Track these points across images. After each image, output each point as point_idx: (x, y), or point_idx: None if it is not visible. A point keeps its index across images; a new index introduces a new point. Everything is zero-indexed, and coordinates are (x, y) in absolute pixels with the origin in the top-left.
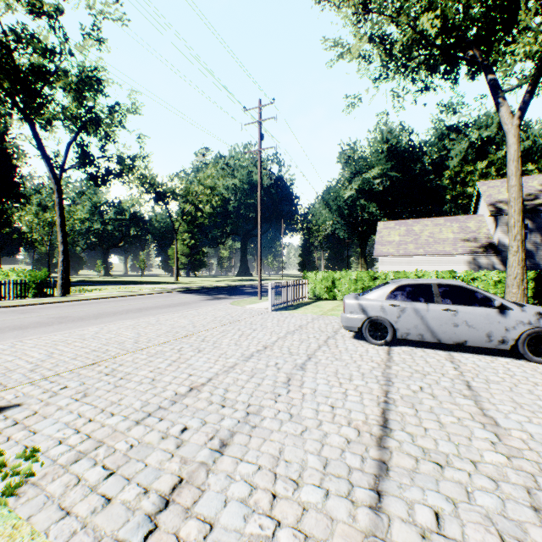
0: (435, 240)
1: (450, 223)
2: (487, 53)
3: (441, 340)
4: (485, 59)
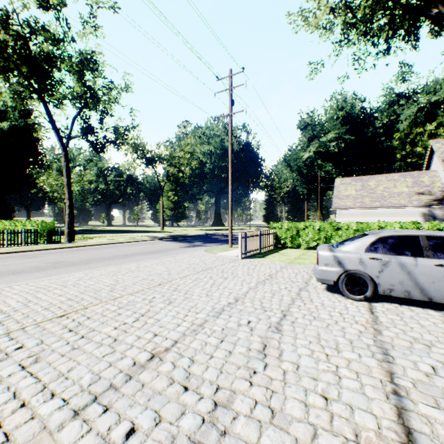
0: (390, 193)
1: (404, 179)
2: None
3: (433, 299)
4: None
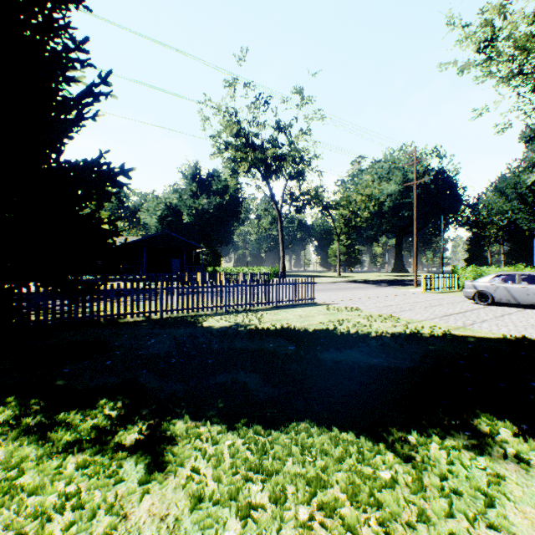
0: None
1: None
2: None
3: (519, 303)
4: None
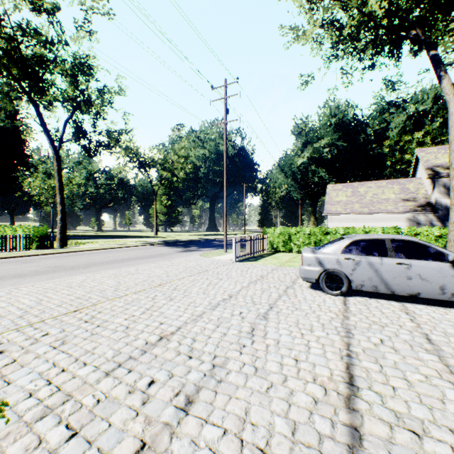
0: (378, 200)
1: (392, 185)
2: (427, 33)
3: (395, 292)
4: (427, 37)
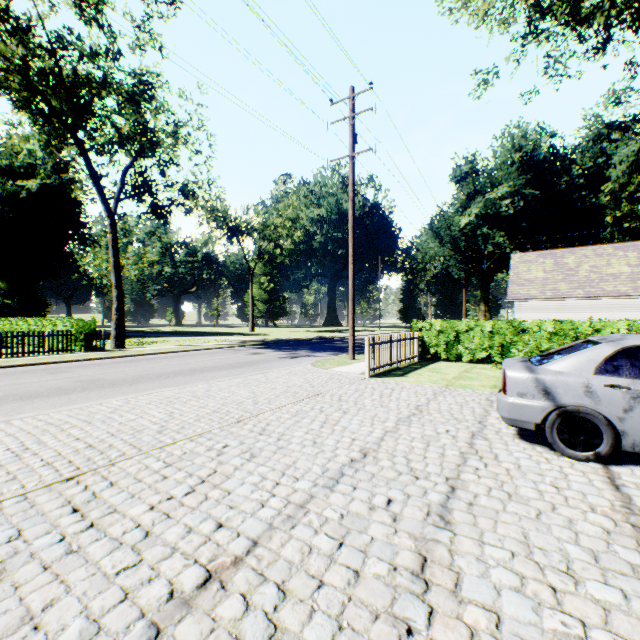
0: (601, 276)
1: (624, 252)
2: None
3: None
4: None
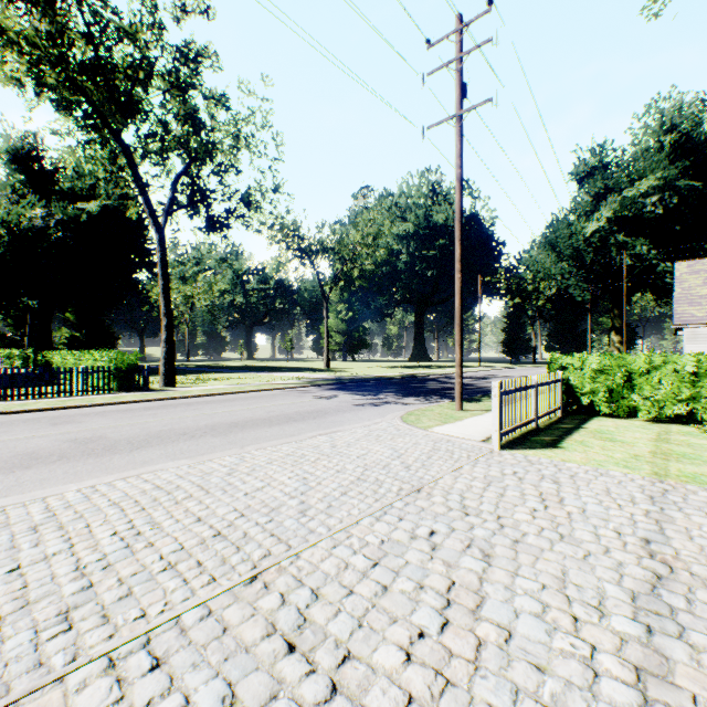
0: None
1: None
2: None
3: None
4: None
